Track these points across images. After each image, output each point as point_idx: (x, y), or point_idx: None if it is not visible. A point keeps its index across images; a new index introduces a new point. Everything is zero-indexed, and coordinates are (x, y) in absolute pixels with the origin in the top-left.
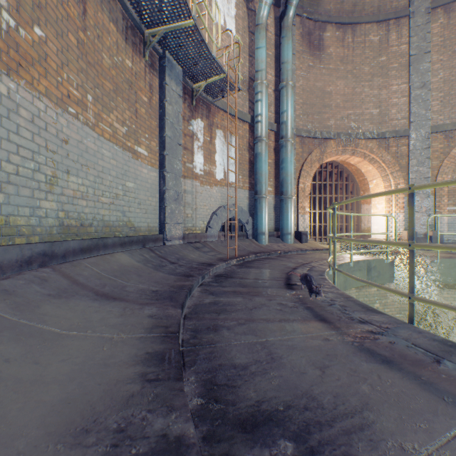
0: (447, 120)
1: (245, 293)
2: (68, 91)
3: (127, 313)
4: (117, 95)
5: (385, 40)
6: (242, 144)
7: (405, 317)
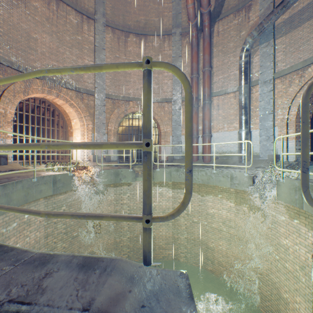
0: (114, 93)
1: None
2: None
3: None
4: None
5: (81, 26)
6: None
7: (85, 210)
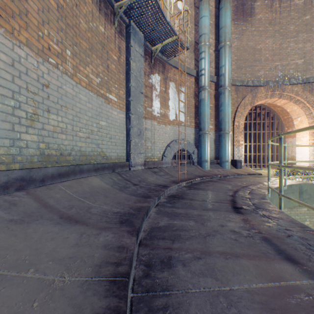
0: None
1: (196, 216)
2: (48, 45)
3: (82, 240)
4: (92, 52)
5: (309, 1)
6: (189, 93)
7: None
